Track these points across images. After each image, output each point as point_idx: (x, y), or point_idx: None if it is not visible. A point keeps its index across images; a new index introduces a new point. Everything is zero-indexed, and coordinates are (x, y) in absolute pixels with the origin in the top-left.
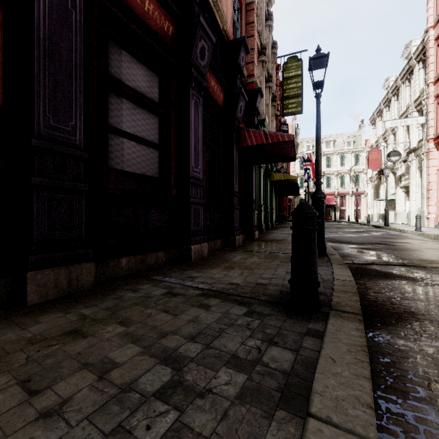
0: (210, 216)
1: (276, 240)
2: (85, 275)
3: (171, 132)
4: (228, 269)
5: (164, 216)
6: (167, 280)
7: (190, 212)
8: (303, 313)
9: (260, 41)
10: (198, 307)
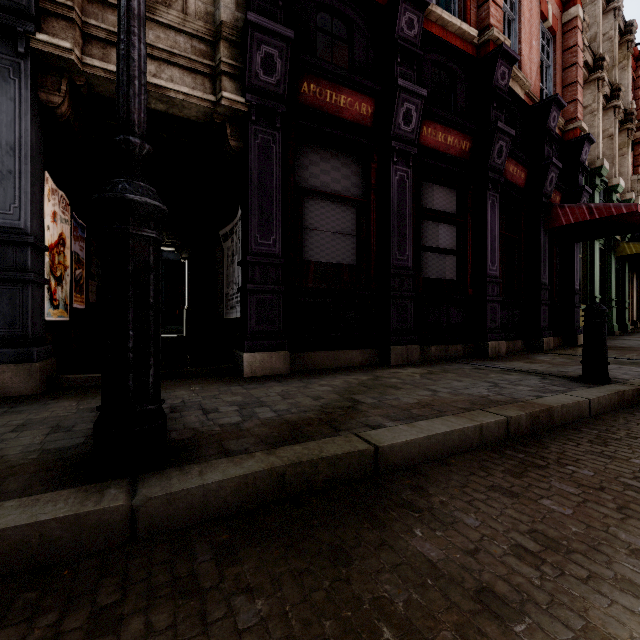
0: (507, 313)
1: (615, 347)
2: (414, 353)
3: (467, 237)
4: (528, 363)
5: (461, 314)
6: (471, 363)
7: (486, 310)
8: (590, 382)
9: (592, 52)
10: (502, 374)
